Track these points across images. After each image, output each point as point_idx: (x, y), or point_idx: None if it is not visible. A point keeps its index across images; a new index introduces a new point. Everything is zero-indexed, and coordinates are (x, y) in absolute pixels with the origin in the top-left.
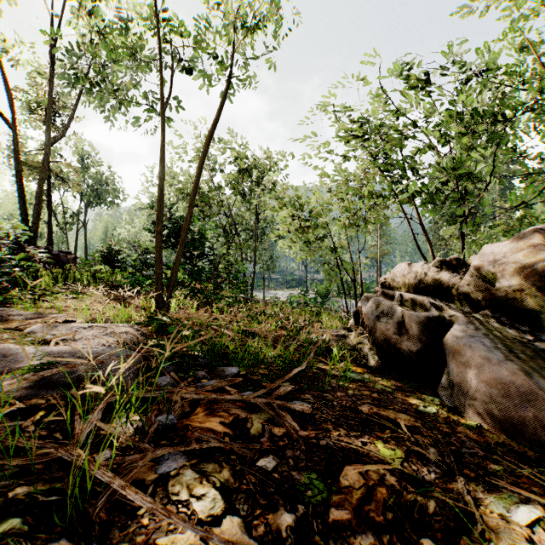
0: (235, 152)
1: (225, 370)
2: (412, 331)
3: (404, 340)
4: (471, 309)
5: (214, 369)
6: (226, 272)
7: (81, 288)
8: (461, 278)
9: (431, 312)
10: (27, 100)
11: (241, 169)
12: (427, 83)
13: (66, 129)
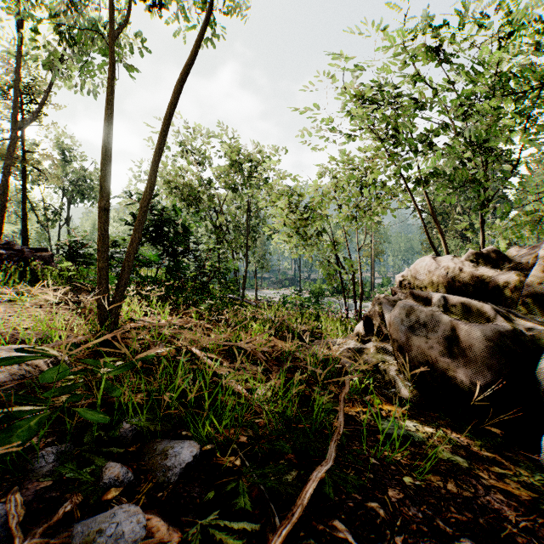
0: (226, 145)
1: (169, 451)
2: (474, 353)
3: (460, 365)
4: (542, 317)
5: (150, 445)
6: (213, 269)
7: (36, 288)
8: (517, 274)
9: (499, 324)
10: (0, 84)
11: (232, 161)
12: (450, 42)
13: (38, 113)
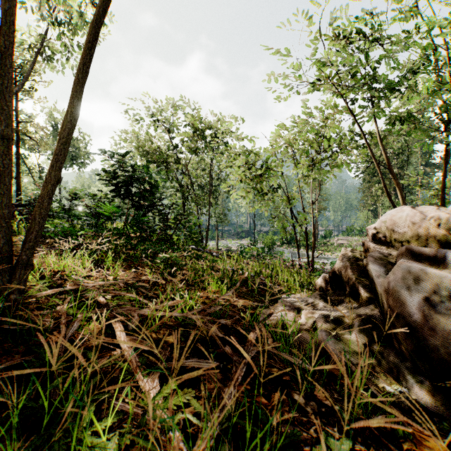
0: (191, 115)
1: None
2: None
3: None
4: None
5: None
6: (176, 222)
7: None
8: None
9: None
10: None
11: (196, 129)
12: None
13: (24, 84)
